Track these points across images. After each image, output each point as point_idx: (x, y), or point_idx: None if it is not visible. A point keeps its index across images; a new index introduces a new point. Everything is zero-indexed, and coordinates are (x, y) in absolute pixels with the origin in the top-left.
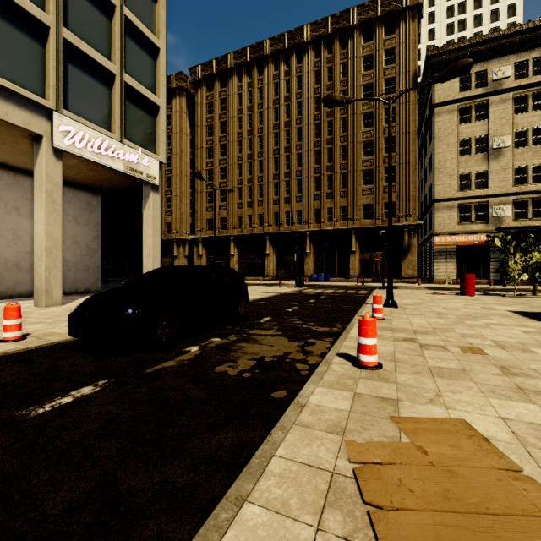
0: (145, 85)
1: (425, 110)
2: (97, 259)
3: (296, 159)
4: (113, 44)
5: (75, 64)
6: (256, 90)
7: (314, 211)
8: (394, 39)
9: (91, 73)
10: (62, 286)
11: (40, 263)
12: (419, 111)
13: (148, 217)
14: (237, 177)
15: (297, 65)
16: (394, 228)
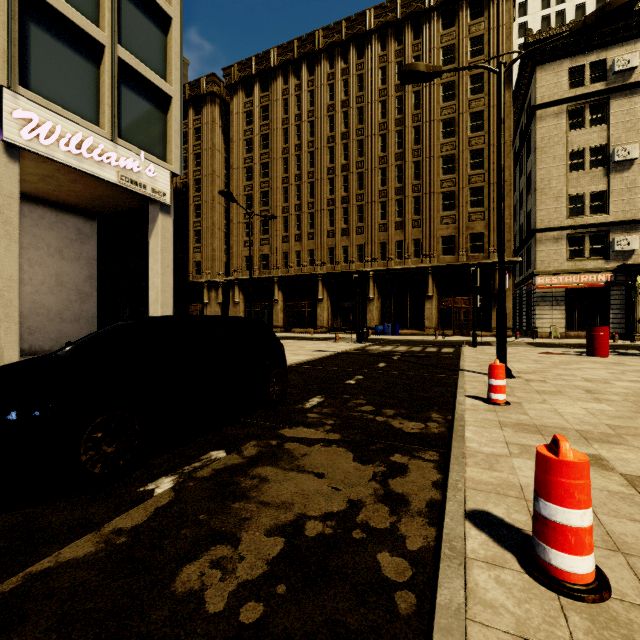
0: (151, 67)
1: (521, 116)
2: (92, 305)
3: (356, 180)
4: (102, 3)
5: (42, 25)
6: (306, 94)
7: (380, 246)
8: (482, 23)
9: (68, 41)
10: (41, 342)
11: None
12: (513, 118)
13: (155, 248)
14: (283, 203)
15: (358, 61)
16: (482, 266)
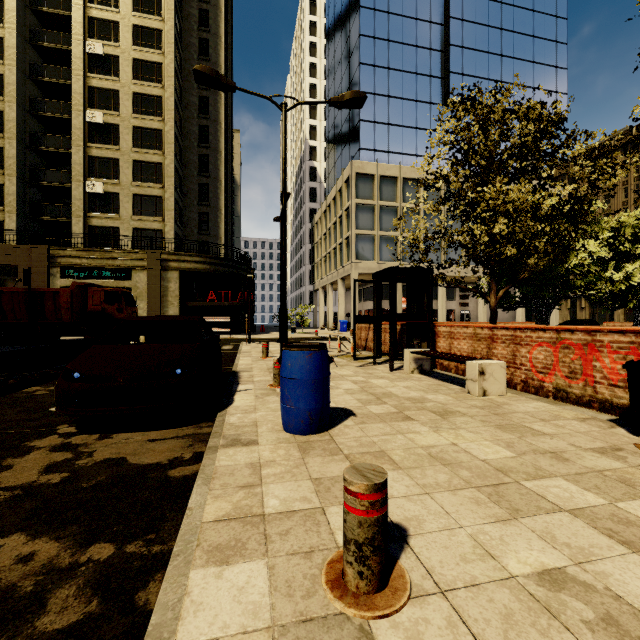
0: None
1: None
2: None
3: None
4: None
5: None
6: None
7: None
8: None
9: None
10: None
11: (519, 318)
12: None
13: None
14: None
15: None
16: None
